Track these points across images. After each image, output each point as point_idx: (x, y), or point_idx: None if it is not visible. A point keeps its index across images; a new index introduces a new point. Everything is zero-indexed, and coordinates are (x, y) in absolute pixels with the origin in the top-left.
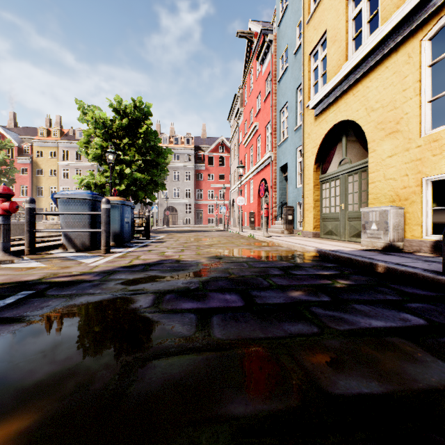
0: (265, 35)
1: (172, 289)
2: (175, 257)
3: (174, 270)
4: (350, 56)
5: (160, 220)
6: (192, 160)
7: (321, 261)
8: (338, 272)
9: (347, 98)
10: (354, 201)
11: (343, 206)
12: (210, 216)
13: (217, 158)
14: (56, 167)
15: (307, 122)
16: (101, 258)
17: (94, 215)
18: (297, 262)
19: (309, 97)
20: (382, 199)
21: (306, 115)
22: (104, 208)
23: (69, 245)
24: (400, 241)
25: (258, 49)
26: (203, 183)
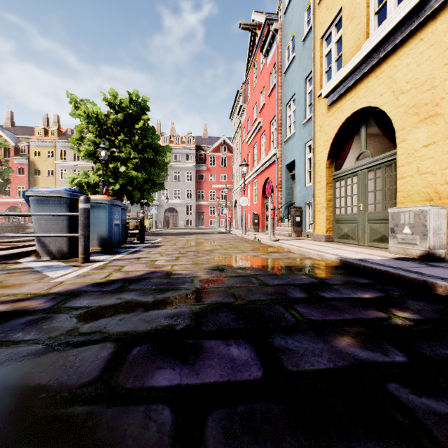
0: (271, 24)
1: (147, 331)
2: (166, 268)
3: (159, 291)
4: (372, 33)
5: (160, 221)
6: (194, 160)
7: (350, 275)
8: (384, 295)
9: (368, 81)
10: (376, 201)
11: (362, 207)
12: (211, 218)
13: (219, 158)
14: (54, 167)
15: (319, 113)
16: (75, 269)
17: (74, 217)
18: (320, 276)
19: (320, 86)
20: (415, 197)
21: (318, 105)
22: (82, 208)
23: (43, 251)
24: (441, 248)
25: (262, 41)
26: (204, 183)
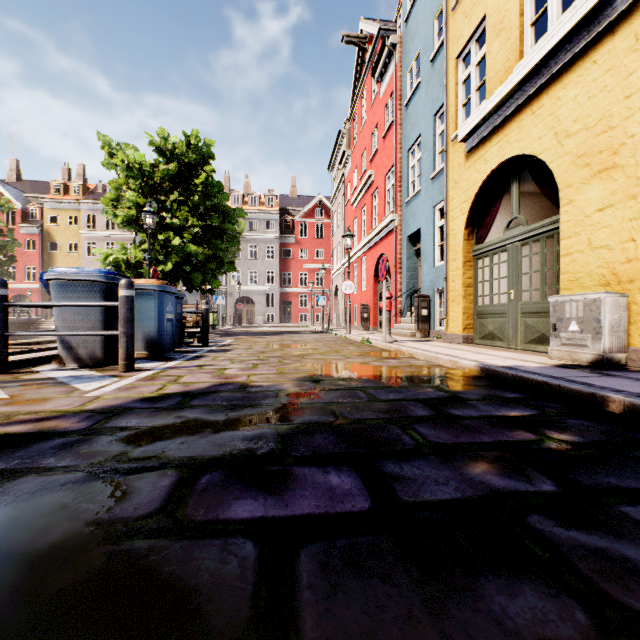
0: (386, 36)
1: (219, 456)
2: (241, 379)
3: (232, 408)
4: (527, 52)
5: (229, 316)
6: (277, 229)
7: (493, 388)
8: (537, 413)
9: (521, 119)
10: (532, 286)
11: (514, 294)
12: (302, 311)
13: (313, 227)
14: (78, 239)
15: (453, 164)
16: (114, 380)
17: (111, 308)
18: (451, 389)
19: (455, 124)
20: (586, 281)
21: (452, 152)
22: (123, 295)
23: (69, 356)
24: (621, 352)
25: (374, 60)
26: (292, 262)
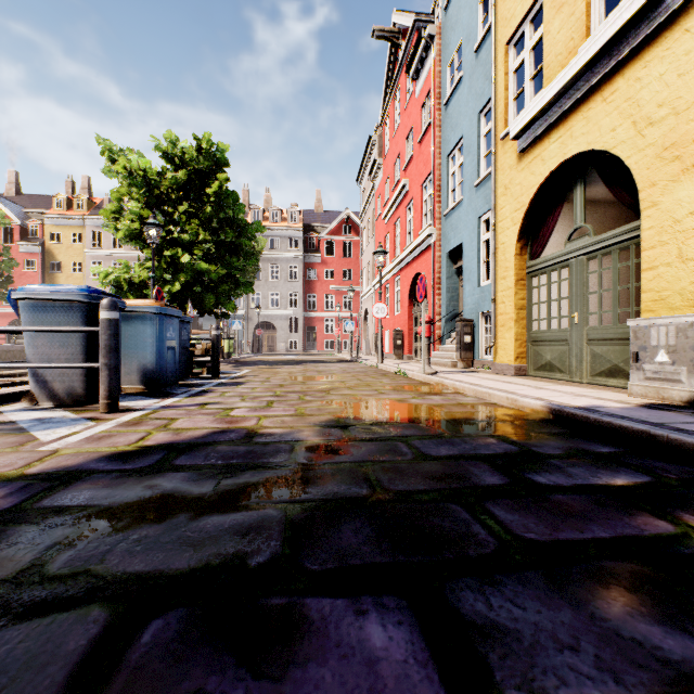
0: (423, 27)
1: (188, 572)
2: (248, 424)
3: (229, 470)
4: (596, 28)
5: (248, 343)
6: (300, 247)
7: (574, 437)
8: (652, 480)
9: (589, 108)
10: (601, 308)
11: (578, 318)
12: (328, 337)
13: (341, 245)
14: (82, 258)
15: (503, 166)
16: (88, 426)
17: (95, 335)
18: (520, 439)
19: (506, 121)
20: (675, 300)
21: (501, 153)
22: (105, 318)
23: (42, 393)
24: None
25: (408, 56)
26: (317, 284)
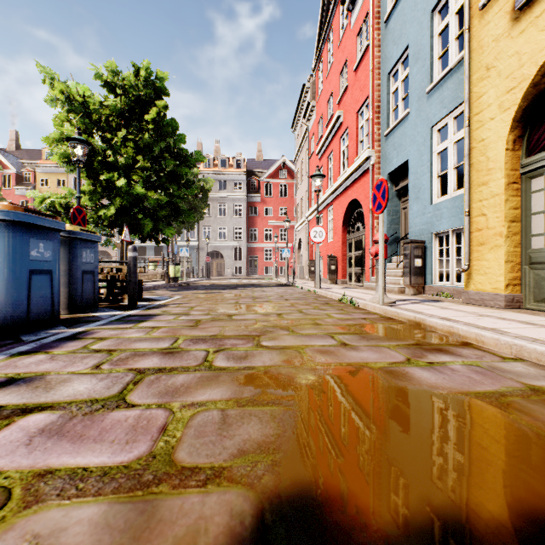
0: None
1: None
2: None
3: None
4: None
5: (200, 269)
6: (244, 188)
7: None
8: None
9: None
10: None
11: None
12: (267, 264)
13: (278, 186)
14: None
15: (482, 42)
16: None
17: None
18: None
19: None
20: None
21: (480, 26)
22: None
23: None
24: None
25: None
26: (258, 219)
